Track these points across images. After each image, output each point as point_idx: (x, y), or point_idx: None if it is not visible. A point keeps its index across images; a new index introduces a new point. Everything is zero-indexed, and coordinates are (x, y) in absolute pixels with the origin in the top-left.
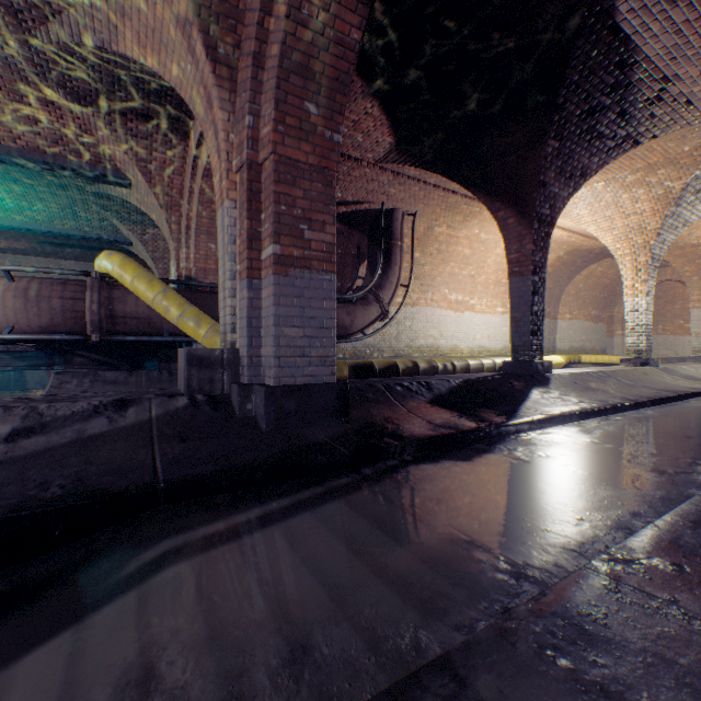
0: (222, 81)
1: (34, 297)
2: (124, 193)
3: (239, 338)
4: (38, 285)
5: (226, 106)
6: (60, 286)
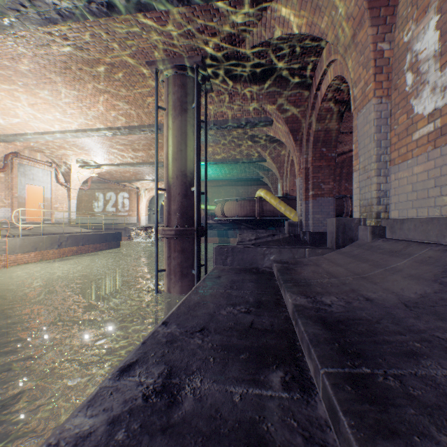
0: (297, 145)
1: (242, 206)
2: (263, 163)
3: (302, 218)
4: (243, 202)
5: (298, 151)
6: (248, 202)
